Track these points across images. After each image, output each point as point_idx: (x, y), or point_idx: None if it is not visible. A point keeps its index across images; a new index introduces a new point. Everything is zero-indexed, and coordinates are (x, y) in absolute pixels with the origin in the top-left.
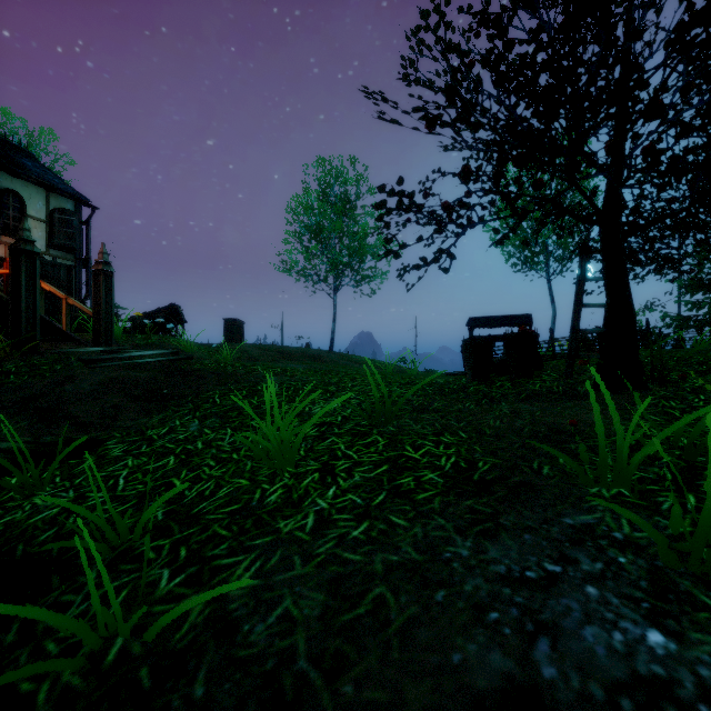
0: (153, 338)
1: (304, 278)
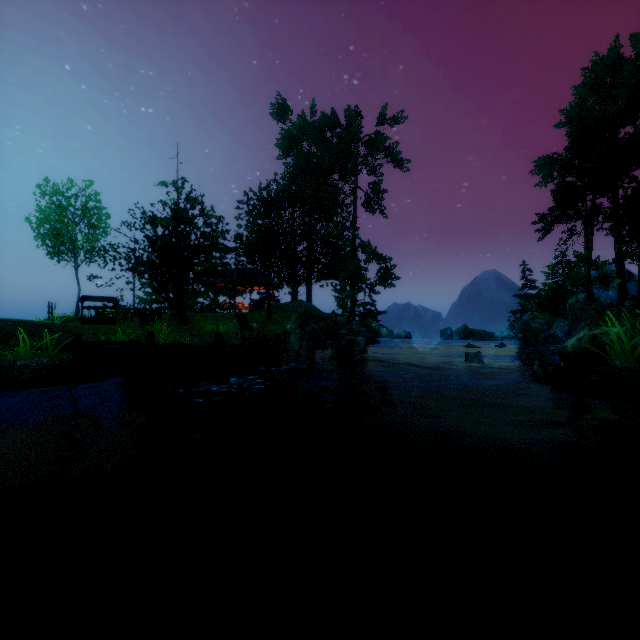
0: None
1: None
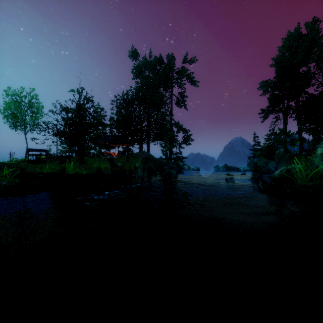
0: None
1: None
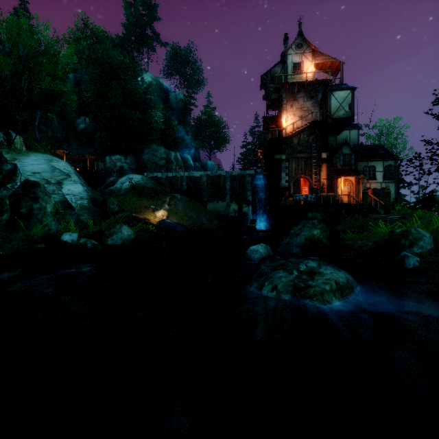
0: (408, 211)
1: None
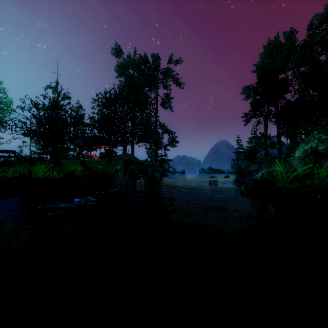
0: None
1: None
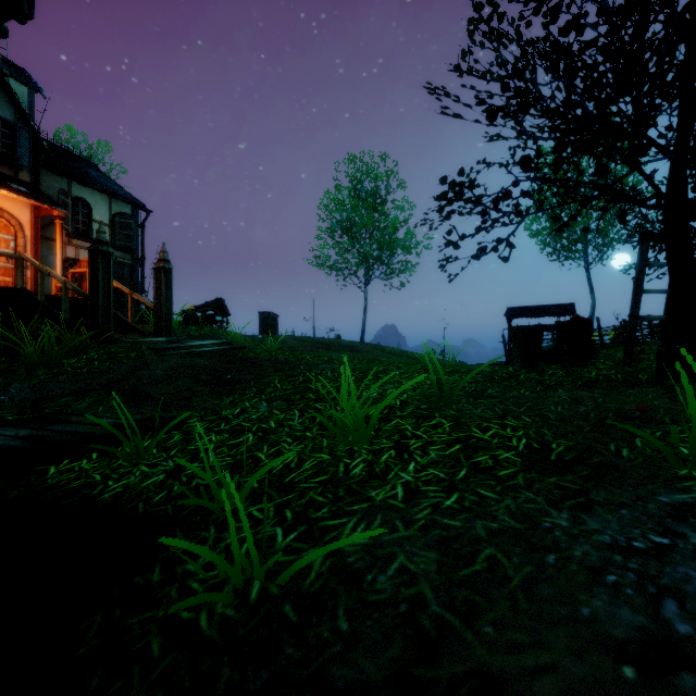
0: (205, 329)
1: (336, 272)
